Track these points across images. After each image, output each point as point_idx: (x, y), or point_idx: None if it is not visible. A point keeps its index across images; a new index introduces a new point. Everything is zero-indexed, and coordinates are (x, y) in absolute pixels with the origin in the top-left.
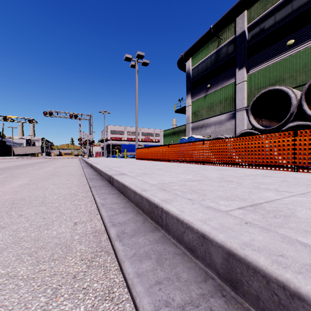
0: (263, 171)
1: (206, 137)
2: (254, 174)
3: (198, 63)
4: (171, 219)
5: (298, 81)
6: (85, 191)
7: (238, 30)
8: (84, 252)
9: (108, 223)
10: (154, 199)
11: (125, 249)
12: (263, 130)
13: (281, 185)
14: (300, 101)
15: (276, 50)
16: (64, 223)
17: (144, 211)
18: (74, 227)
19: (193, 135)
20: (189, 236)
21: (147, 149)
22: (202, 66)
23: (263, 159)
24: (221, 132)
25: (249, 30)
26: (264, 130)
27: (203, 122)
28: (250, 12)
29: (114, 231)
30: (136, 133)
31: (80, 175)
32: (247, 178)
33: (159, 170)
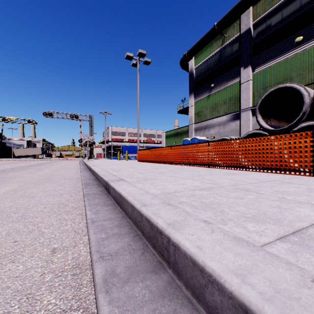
0: (278, 176)
1: (209, 138)
2: (269, 179)
3: (201, 62)
4: (182, 258)
5: (306, 79)
6: (77, 199)
7: (243, 28)
8: (51, 311)
9: (94, 255)
10: (157, 222)
11: (111, 313)
12: (272, 131)
13: (311, 196)
14: (313, 99)
15: (283, 48)
16: (39, 251)
17: (144, 234)
18: (50, 257)
19: (196, 136)
20: (216, 298)
21: (149, 151)
22: (206, 65)
23: (276, 162)
24: (226, 133)
25: (255, 27)
26: (273, 131)
27: (207, 123)
28: (255, 8)
29: (100, 271)
30: (138, 134)
31: (76, 179)
32: (264, 185)
33: (161, 174)
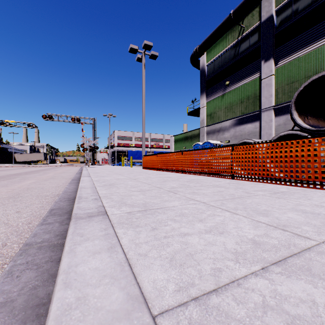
0: None
1: (224, 142)
2: None
3: (214, 57)
4: None
5: None
6: (2, 261)
7: (264, 15)
8: None
9: None
10: None
11: None
12: (315, 132)
13: None
14: None
15: (314, 35)
16: None
17: None
18: None
19: (209, 140)
20: None
21: (156, 156)
22: (219, 61)
23: None
24: (243, 136)
25: (278, 14)
26: (316, 132)
27: (221, 125)
28: None
29: None
30: (143, 138)
31: (52, 198)
32: None
33: (172, 194)
